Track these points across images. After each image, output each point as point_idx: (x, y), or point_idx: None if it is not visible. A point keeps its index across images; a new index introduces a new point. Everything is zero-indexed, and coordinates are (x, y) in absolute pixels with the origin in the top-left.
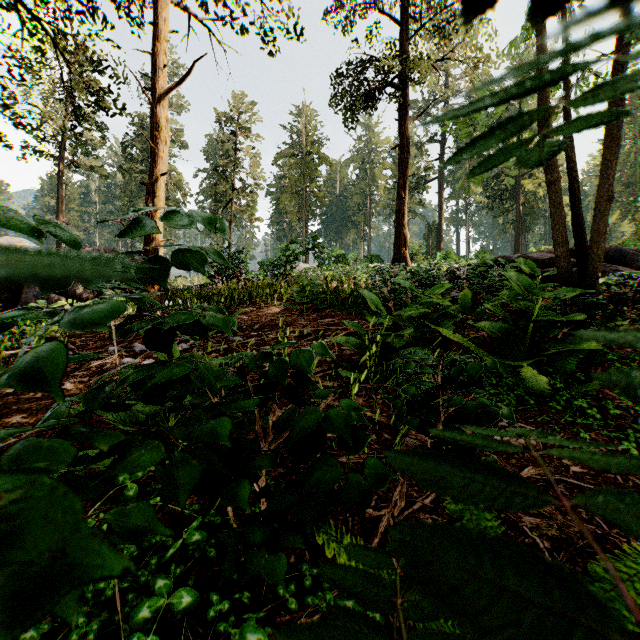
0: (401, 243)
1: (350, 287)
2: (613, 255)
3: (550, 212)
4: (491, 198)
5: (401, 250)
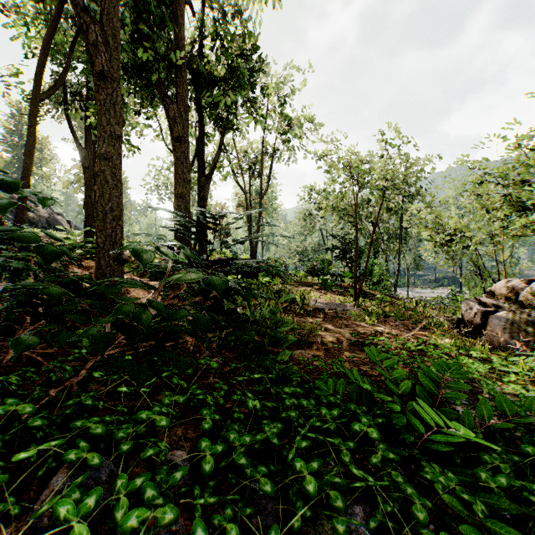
0: None
1: None
2: None
3: None
4: None
5: None
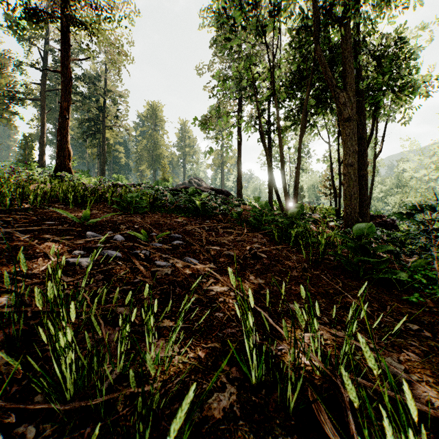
0: (66, 156)
1: (148, 196)
2: (226, 194)
3: (283, 183)
4: (85, 133)
5: (66, 161)
